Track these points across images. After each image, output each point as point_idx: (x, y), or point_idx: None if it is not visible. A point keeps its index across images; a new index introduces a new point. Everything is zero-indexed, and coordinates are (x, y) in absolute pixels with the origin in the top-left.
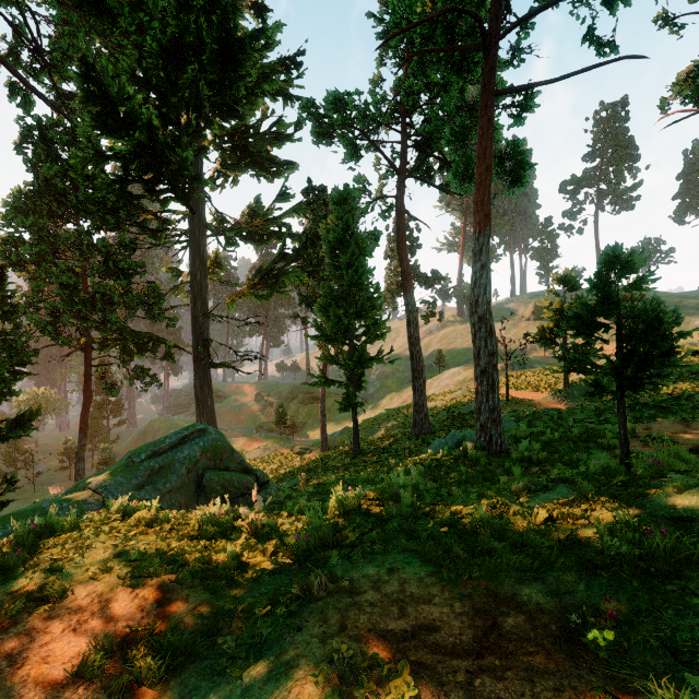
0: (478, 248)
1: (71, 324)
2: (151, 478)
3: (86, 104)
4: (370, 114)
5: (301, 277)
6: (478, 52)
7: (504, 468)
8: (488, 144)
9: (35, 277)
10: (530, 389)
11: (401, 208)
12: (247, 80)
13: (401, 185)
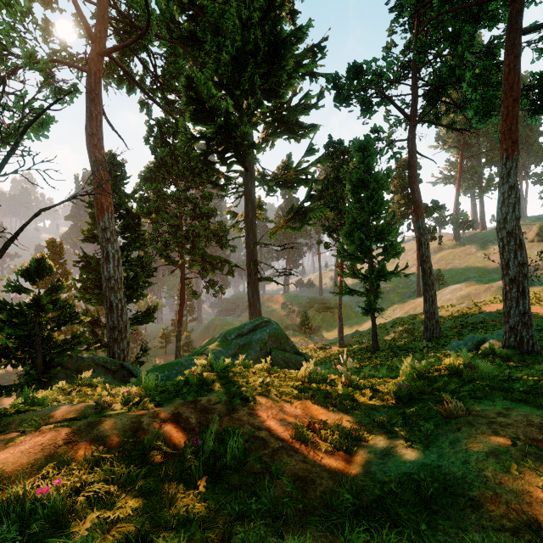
0: (506, 172)
1: (176, 251)
2: (238, 351)
3: (188, 105)
4: (384, 75)
5: (325, 212)
6: (497, 1)
7: (542, 363)
8: (515, 79)
9: (155, 222)
10: (541, 304)
11: (412, 148)
12: (286, 68)
13: (412, 129)
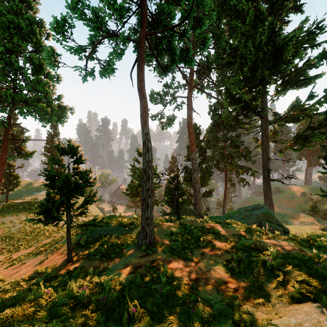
0: None
1: (222, 164)
2: (244, 217)
3: (226, 99)
4: None
5: (322, 138)
6: None
7: None
8: None
9: (212, 150)
10: None
11: None
12: (286, 56)
13: None
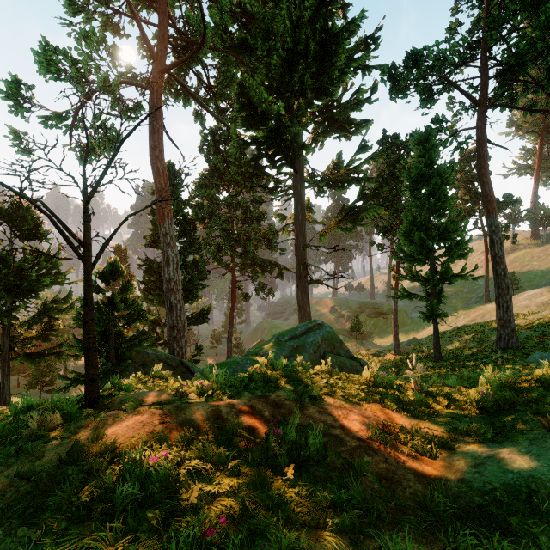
0: None
1: (228, 254)
2: (292, 353)
3: (240, 111)
4: (448, 59)
5: (379, 211)
6: None
7: None
8: None
9: (209, 226)
10: None
11: (482, 137)
12: (337, 64)
13: (482, 115)
